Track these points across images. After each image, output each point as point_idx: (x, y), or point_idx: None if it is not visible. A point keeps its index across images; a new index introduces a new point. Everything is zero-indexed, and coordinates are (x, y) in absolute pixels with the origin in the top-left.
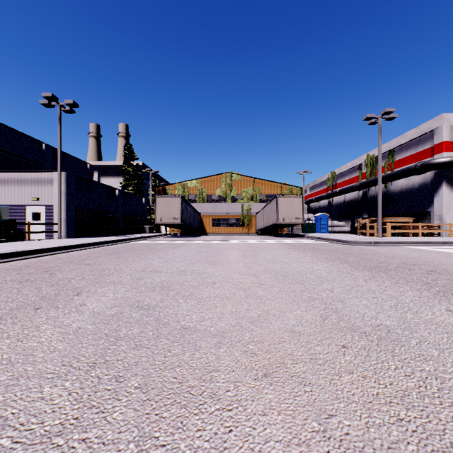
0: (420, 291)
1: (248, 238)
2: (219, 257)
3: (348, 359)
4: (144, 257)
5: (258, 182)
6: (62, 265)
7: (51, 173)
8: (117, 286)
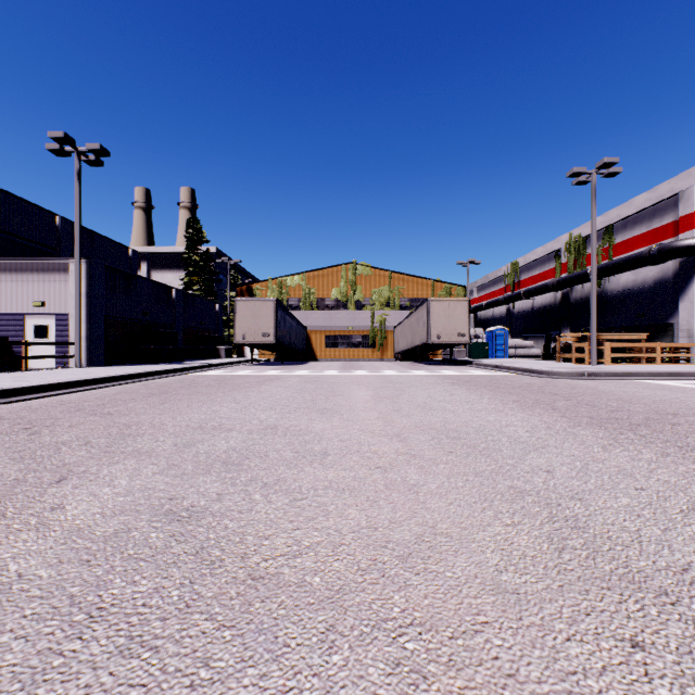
0: None
1: (381, 366)
2: (336, 401)
3: None
4: (207, 401)
5: (398, 279)
6: (62, 415)
7: (65, 261)
8: (142, 461)
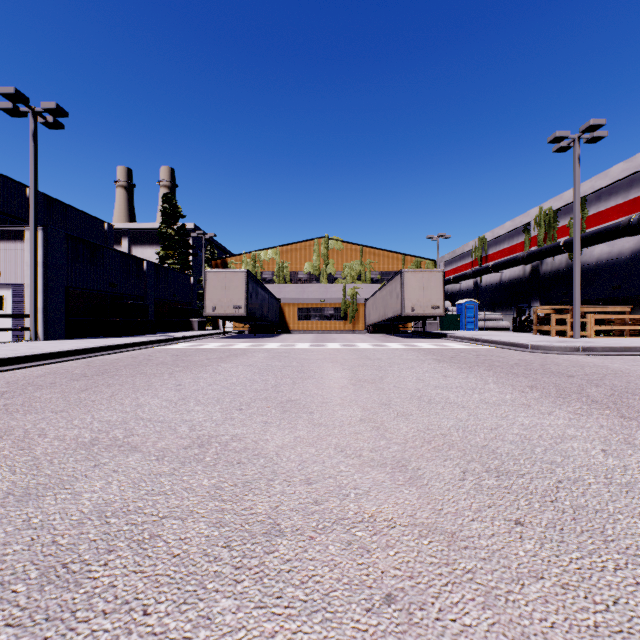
0: None
1: (354, 338)
2: (304, 387)
3: None
4: (141, 387)
5: (369, 253)
6: None
7: (21, 228)
8: None
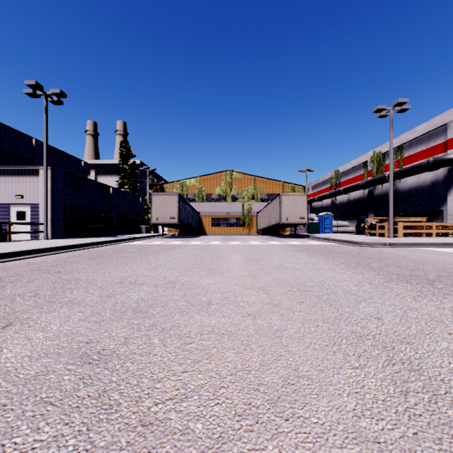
0: None
1: (249, 238)
2: (218, 263)
3: None
4: (129, 263)
5: (259, 181)
6: (25, 273)
7: (37, 168)
8: (73, 309)
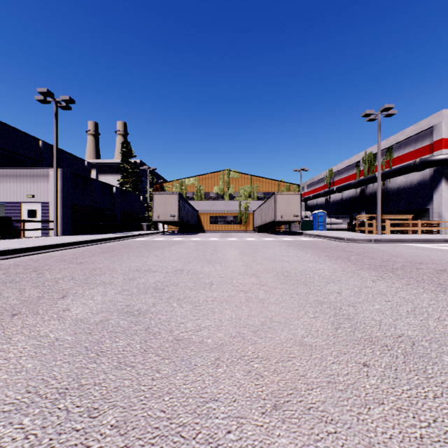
0: (436, 293)
1: (245, 235)
2: (217, 256)
3: (374, 383)
4: (139, 256)
5: (256, 180)
6: (53, 263)
7: (47, 169)
8: (107, 287)
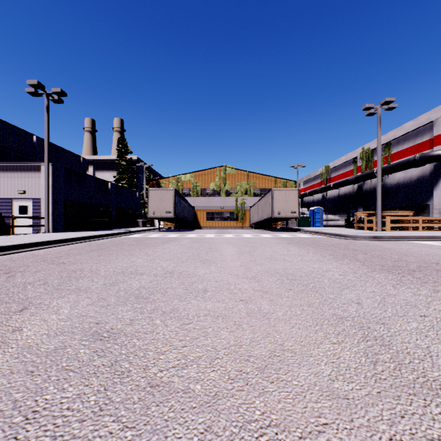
0: None
1: (242, 232)
2: (213, 255)
3: None
4: (128, 255)
5: (252, 176)
6: (31, 264)
7: (38, 164)
8: (80, 295)
